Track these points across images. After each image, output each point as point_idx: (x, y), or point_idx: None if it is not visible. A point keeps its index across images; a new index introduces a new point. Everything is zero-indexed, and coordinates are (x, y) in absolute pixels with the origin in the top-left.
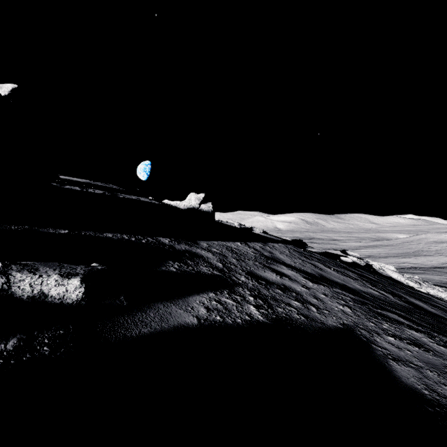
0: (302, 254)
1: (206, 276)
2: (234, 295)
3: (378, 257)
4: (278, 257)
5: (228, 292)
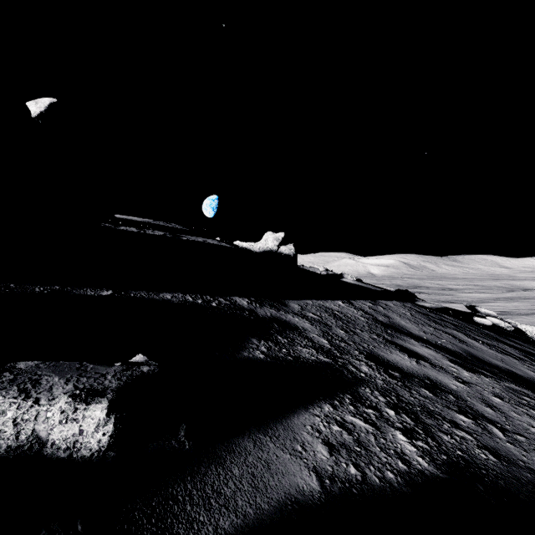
0: (430, 317)
1: (310, 366)
2: (362, 406)
3: (517, 314)
4: (399, 323)
5: (351, 400)
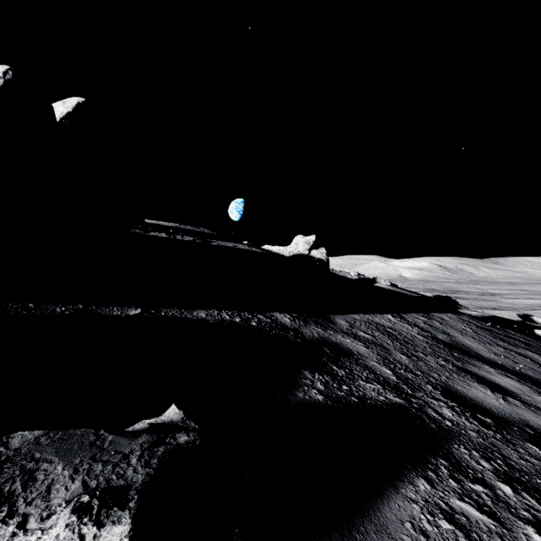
0: (494, 334)
1: (381, 411)
2: (465, 479)
3: None
4: (463, 343)
5: (449, 468)
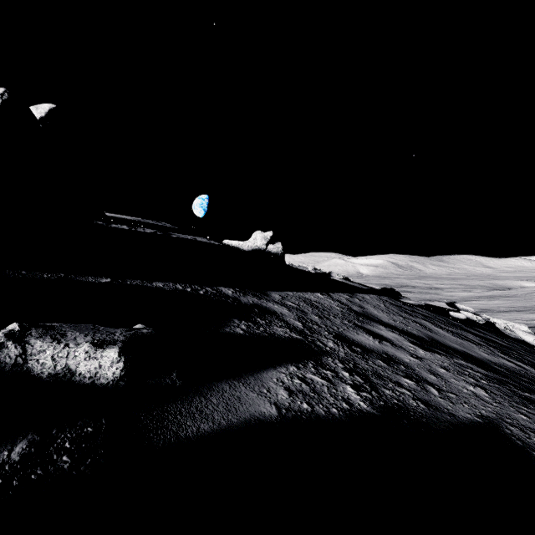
0: (402, 309)
1: (282, 340)
2: (322, 368)
3: (497, 311)
4: (371, 313)
5: (314, 364)
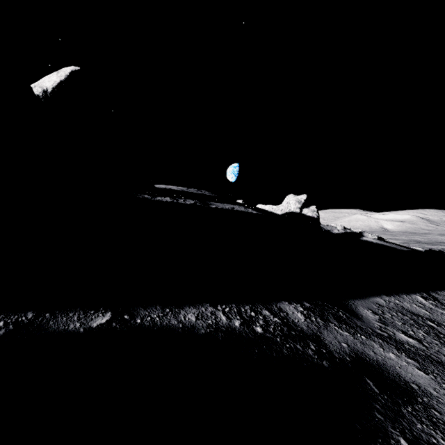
0: None
1: None
2: None
3: None
4: None
5: None
